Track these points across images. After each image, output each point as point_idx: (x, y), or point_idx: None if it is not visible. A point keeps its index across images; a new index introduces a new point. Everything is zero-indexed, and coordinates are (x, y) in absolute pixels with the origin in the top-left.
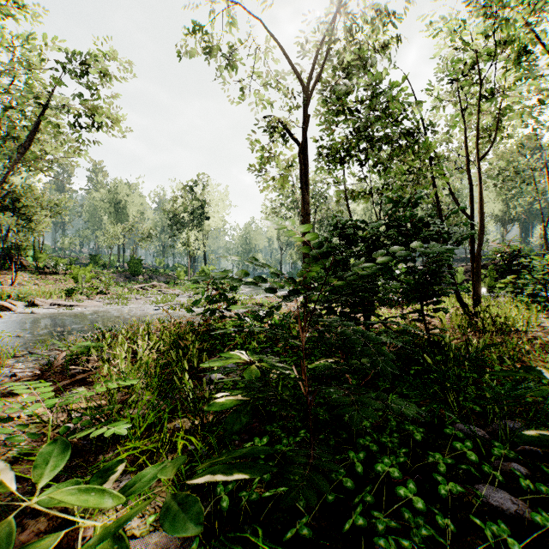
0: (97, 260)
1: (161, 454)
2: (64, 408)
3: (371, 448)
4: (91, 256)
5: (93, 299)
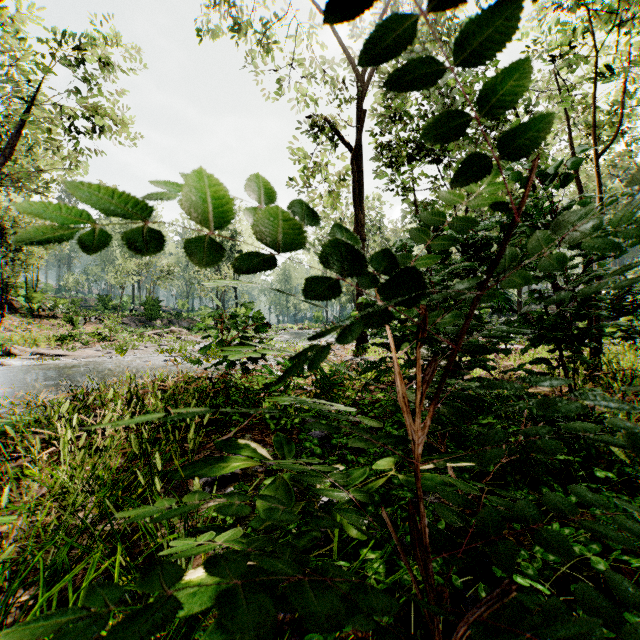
0: (106, 301)
1: None
2: None
3: None
4: (99, 296)
5: (90, 348)
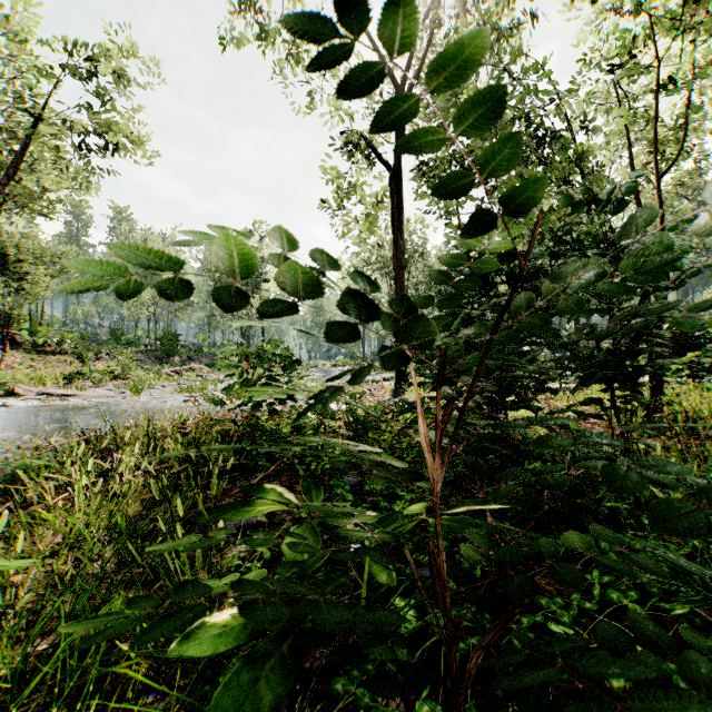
0: (119, 335)
1: None
2: None
3: None
4: (111, 330)
5: (102, 387)
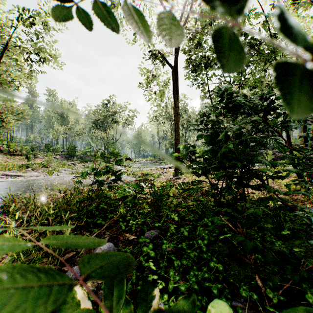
0: (49, 147)
1: None
2: None
3: None
4: (45, 144)
5: (36, 171)
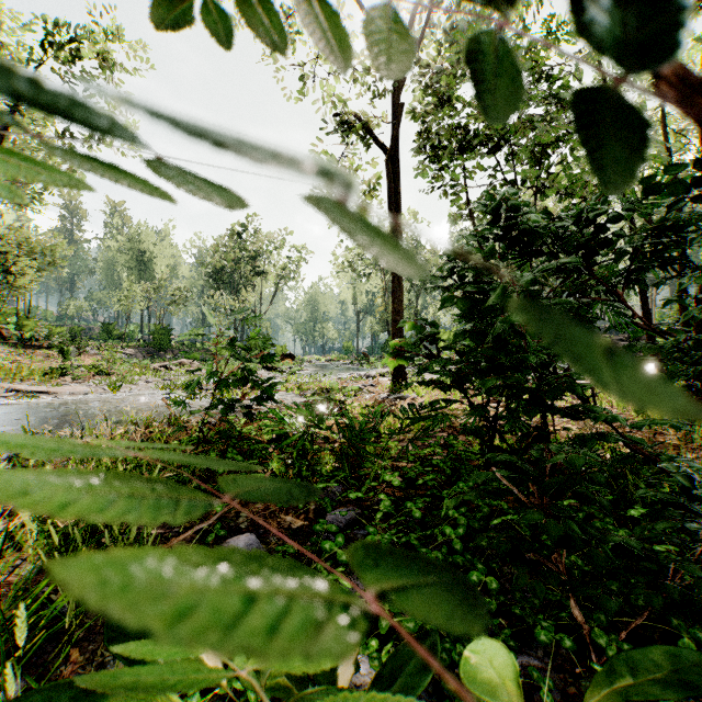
0: (111, 330)
1: None
2: None
3: None
4: (103, 324)
5: (82, 383)
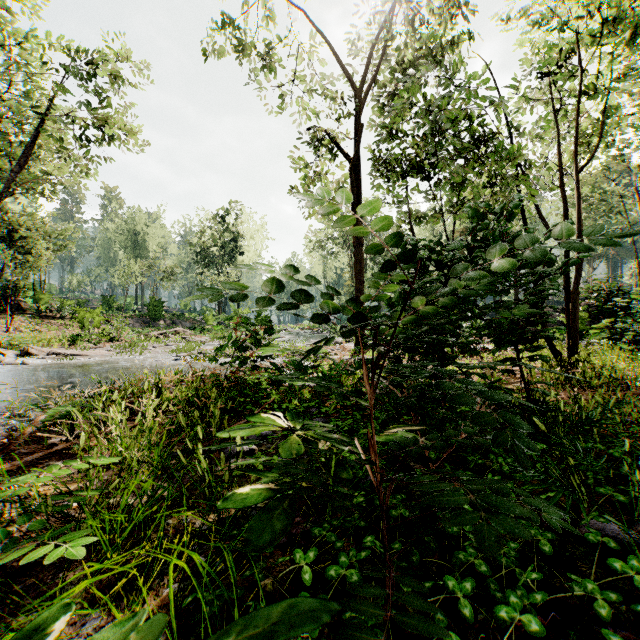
0: (110, 302)
1: (152, 573)
2: (12, 500)
3: (479, 568)
4: (103, 297)
5: (101, 348)
